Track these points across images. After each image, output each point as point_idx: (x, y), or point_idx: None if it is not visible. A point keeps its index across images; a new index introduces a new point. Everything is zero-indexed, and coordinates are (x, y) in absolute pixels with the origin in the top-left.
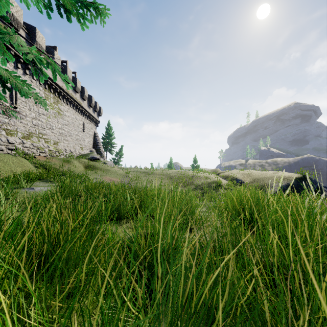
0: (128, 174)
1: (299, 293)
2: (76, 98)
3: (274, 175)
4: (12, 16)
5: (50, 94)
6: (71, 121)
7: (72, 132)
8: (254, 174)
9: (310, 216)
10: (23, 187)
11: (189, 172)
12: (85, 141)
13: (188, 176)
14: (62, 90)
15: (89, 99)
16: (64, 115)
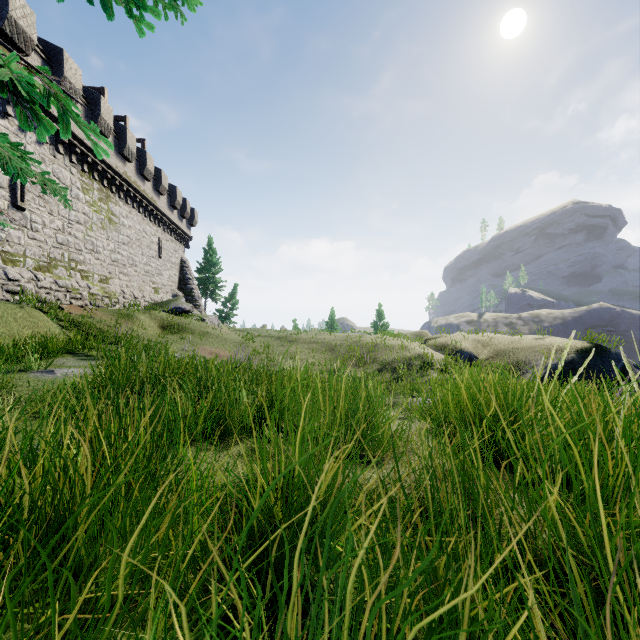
0: (248, 341)
1: (634, 638)
2: (145, 192)
3: (537, 343)
4: (13, 25)
5: (93, 183)
6: (135, 237)
7: (137, 257)
8: (496, 342)
9: (635, 439)
10: (33, 369)
11: (369, 338)
12: (163, 276)
13: (367, 344)
14: (116, 175)
15: (170, 193)
16: (121, 224)
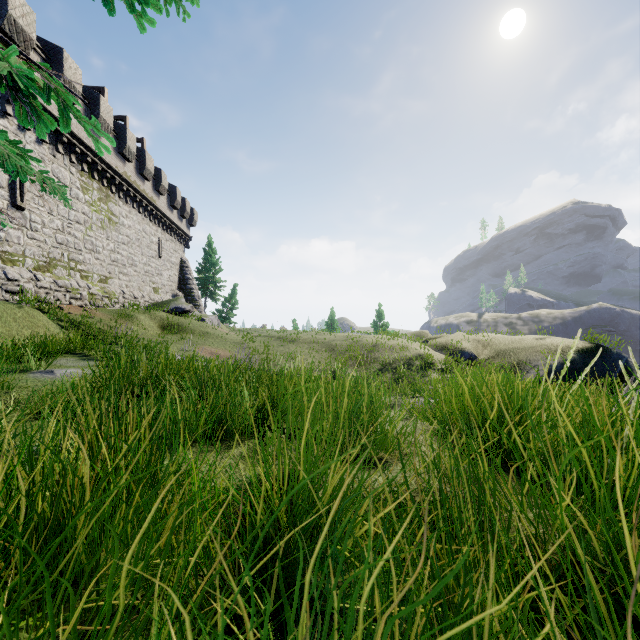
0: (248, 341)
1: None
2: (144, 191)
3: (537, 344)
4: (13, 24)
5: (93, 183)
6: (135, 237)
7: (136, 257)
8: (497, 342)
9: None
10: (32, 370)
11: (369, 338)
12: (163, 276)
13: (367, 345)
14: (116, 175)
15: (170, 193)
16: (121, 224)
